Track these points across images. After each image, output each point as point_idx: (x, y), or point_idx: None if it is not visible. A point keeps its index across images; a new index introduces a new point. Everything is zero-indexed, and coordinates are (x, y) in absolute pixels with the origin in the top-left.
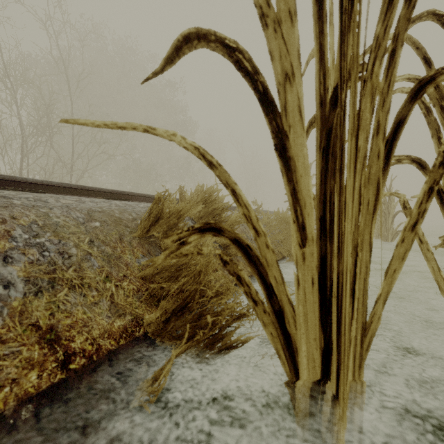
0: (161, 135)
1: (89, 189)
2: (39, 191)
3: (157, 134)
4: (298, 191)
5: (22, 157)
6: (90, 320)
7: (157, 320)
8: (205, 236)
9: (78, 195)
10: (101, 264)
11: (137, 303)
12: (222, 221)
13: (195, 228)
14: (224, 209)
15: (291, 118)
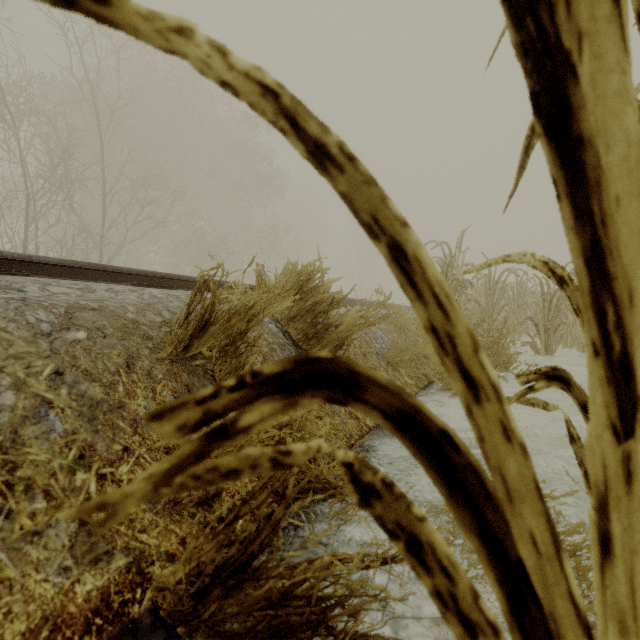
0: (132, 28)
1: (111, 269)
2: (18, 272)
3: (111, 20)
4: (609, 251)
5: (27, 225)
6: (7, 591)
7: (179, 589)
8: (298, 406)
9: (93, 281)
10: (72, 426)
11: (148, 516)
12: (330, 325)
13: (266, 378)
14: (333, 304)
15: (585, 10)
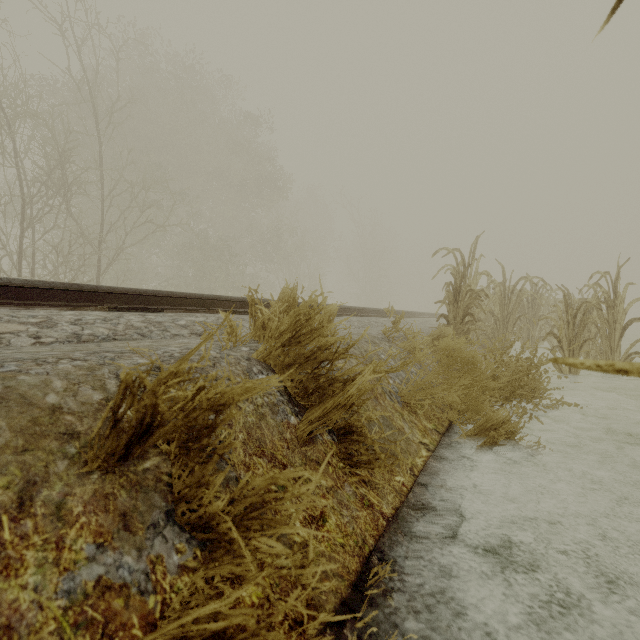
0: None
1: (89, 289)
2: None
3: None
4: None
5: (22, 230)
6: None
7: None
8: None
9: (68, 302)
10: None
11: None
12: (335, 379)
13: None
14: (340, 352)
15: None
